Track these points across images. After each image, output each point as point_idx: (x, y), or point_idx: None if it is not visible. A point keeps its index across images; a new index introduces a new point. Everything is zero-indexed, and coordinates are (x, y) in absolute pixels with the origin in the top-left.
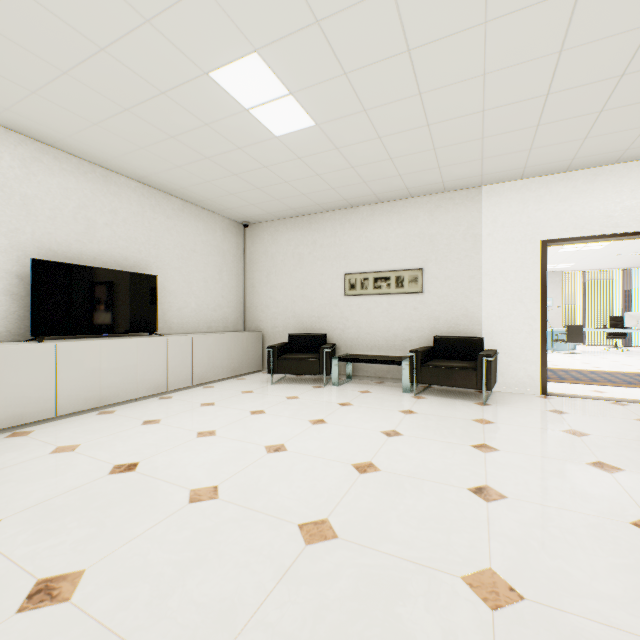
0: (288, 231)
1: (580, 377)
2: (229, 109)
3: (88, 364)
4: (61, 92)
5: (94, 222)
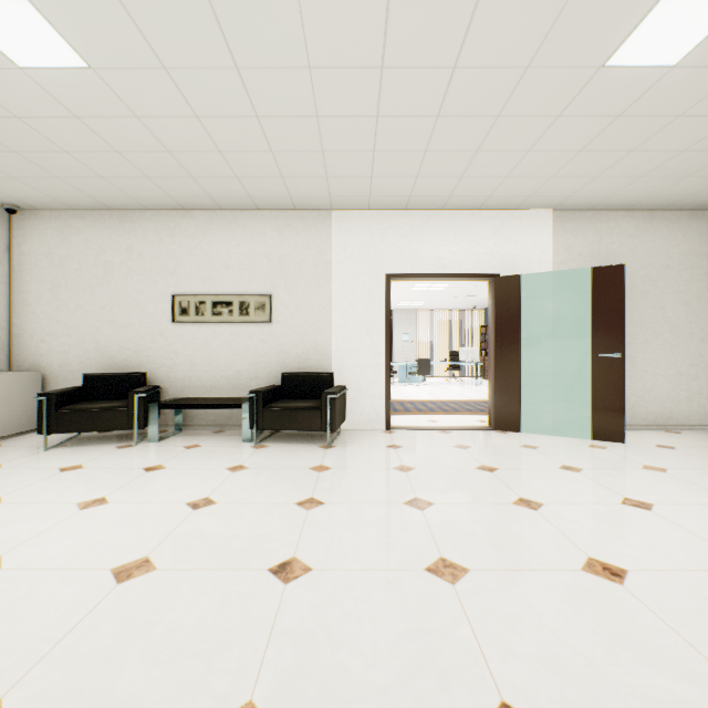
0: (88, 228)
1: (422, 408)
2: None
3: None
4: None
5: None
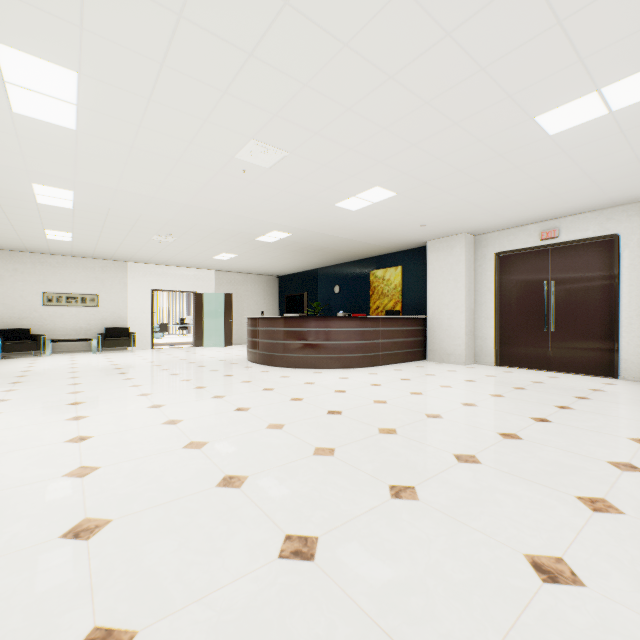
0: None
1: (166, 344)
2: (38, 232)
3: None
4: None
5: None
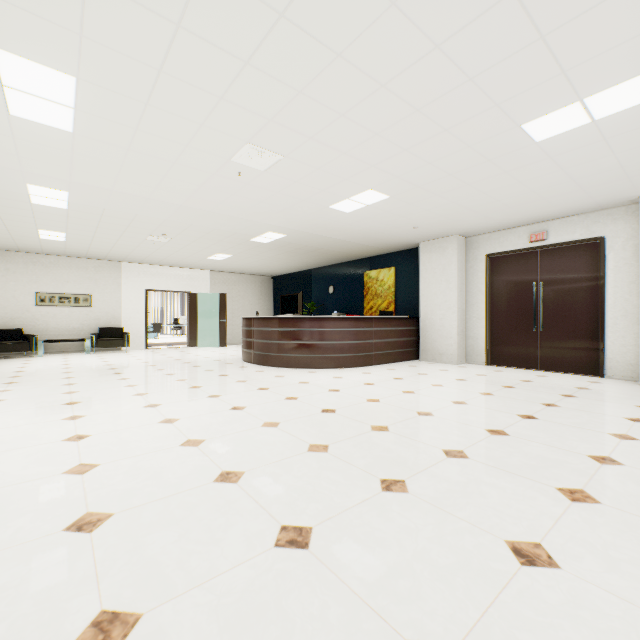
0: None
1: (160, 344)
2: (31, 232)
3: None
4: None
5: None
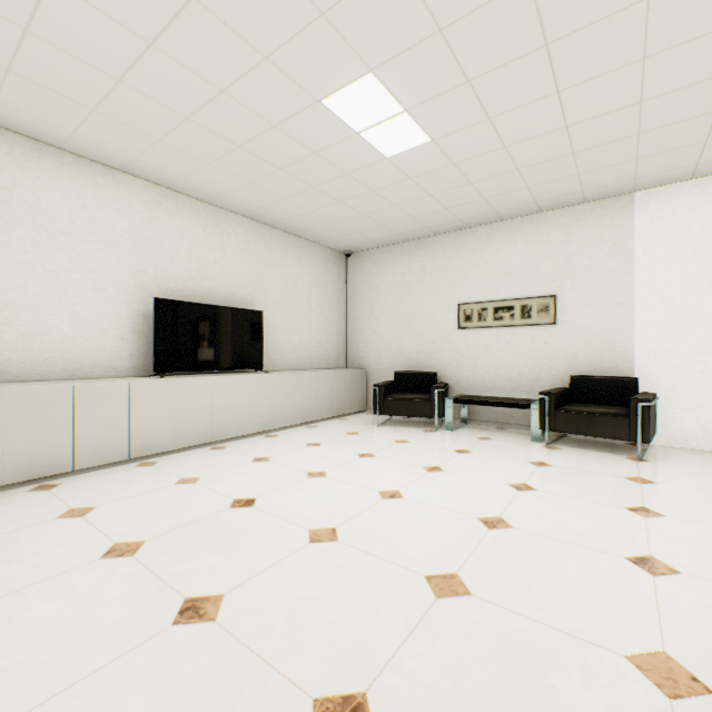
0: (393, 258)
1: None
2: (339, 135)
3: (202, 400)
4: (182, 137)
5: (205, 260)
